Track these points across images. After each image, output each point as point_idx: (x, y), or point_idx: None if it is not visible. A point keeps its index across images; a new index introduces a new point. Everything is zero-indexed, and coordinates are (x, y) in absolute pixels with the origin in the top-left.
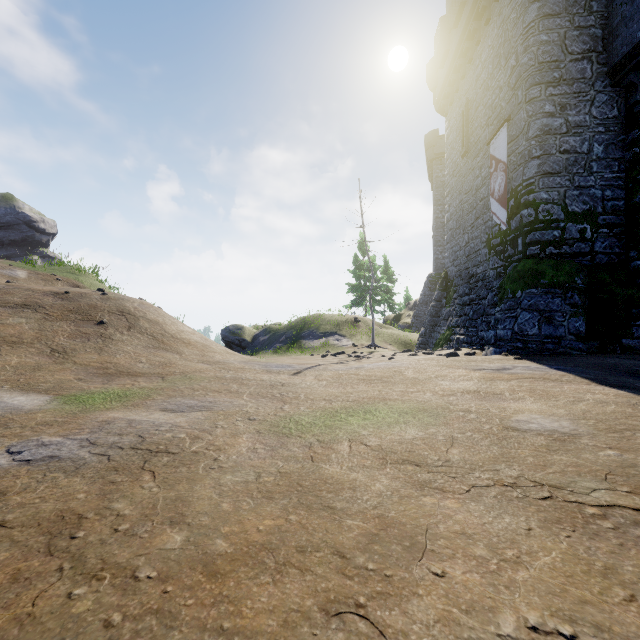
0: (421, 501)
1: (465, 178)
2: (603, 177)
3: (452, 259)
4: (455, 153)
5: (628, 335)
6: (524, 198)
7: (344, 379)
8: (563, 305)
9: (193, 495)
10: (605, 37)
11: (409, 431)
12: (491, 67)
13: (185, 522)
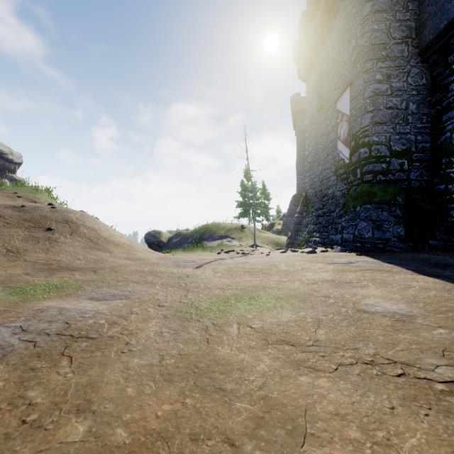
0: (298, 380)
1: (319, 126)
2: (416, 126)
3: (310, 184)
4: (312, 109)
5: (433, 238)
6: (361, 140)
7: (234, 271)
8: (389, 216)
9: (102, 380)
10: (417, 28)
11: (284, 314)
12: (338, 47)
13: (91, 410)
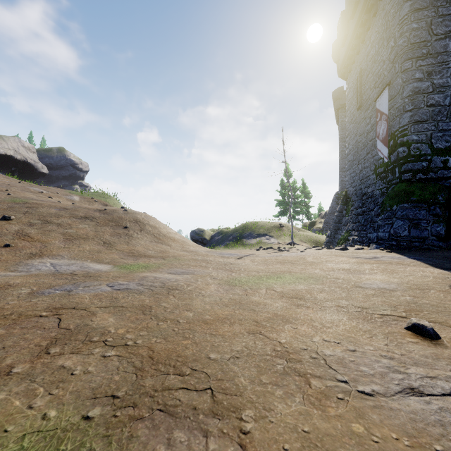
0: (296, 310)
1: (359, 125)
2: None
3: (350, 182)
4: (352, 107)
5: None
6: (400, 140)
7: (268, 261)
8: (427, 215)
9: (193, 303)
10: None
11: (299, 286)
12: (377, 46)
13: (192, 310)
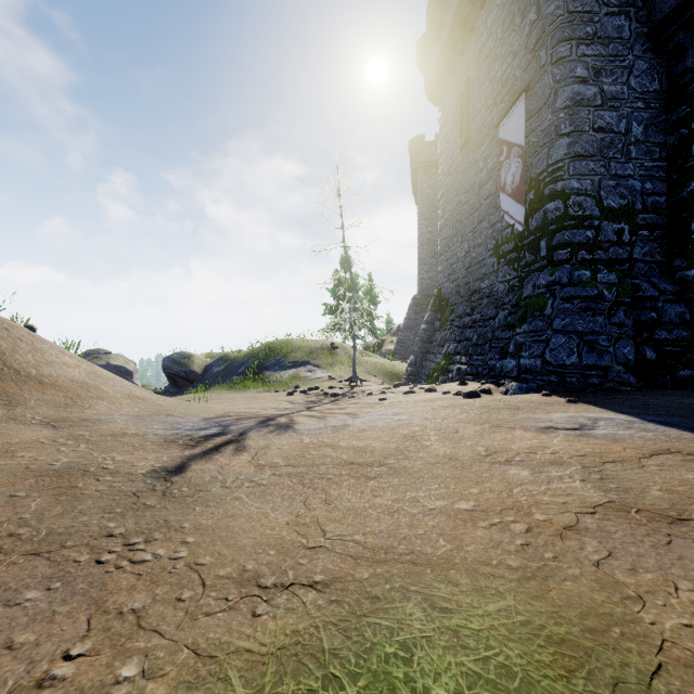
0: None
1: (464, 174)
2: (643, 165)
3: (447, 273)
4: (451, 146)
5: (678, 364)
6: (550, 188)
7: (310, 463)
8: (607, 325)
9: None
10: None
11: None
12: (501, 31)
13: None
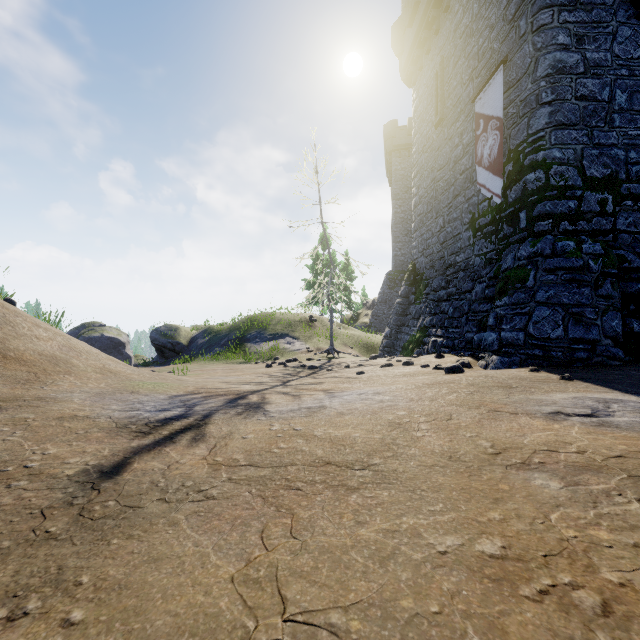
0: None
1: (439, 151)
2: (627, 134)
3: (422, 249)
4: (426, 125)
5: None
6: (530, 158)
7: (276, 461)
8: (594, 297)
9: None
10: None
11: None
12: (477, 6)
13: None
